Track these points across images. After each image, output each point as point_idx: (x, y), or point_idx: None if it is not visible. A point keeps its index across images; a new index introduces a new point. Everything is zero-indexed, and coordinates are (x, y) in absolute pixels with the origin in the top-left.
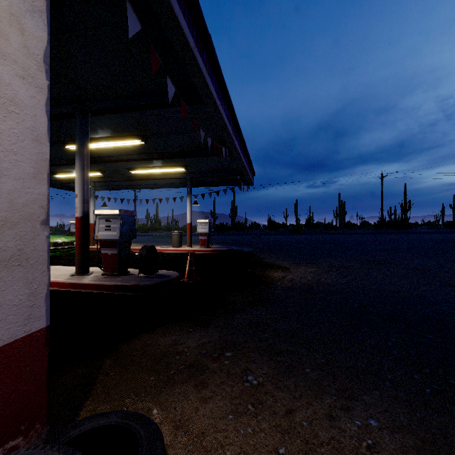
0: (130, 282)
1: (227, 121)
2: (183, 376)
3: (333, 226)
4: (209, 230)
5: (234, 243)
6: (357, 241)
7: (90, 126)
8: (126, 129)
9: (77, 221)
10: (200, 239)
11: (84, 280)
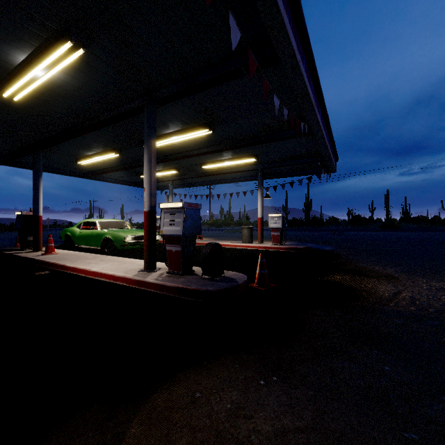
0: (191, 285)
1: (308, 85)
2: None
3: None
4: (282, 225)
5: (311, 240)
6: None
7: (161, 120)
8: (194, 118)
9: (145, 215)
10: (272, 235)
11: (148, 278)
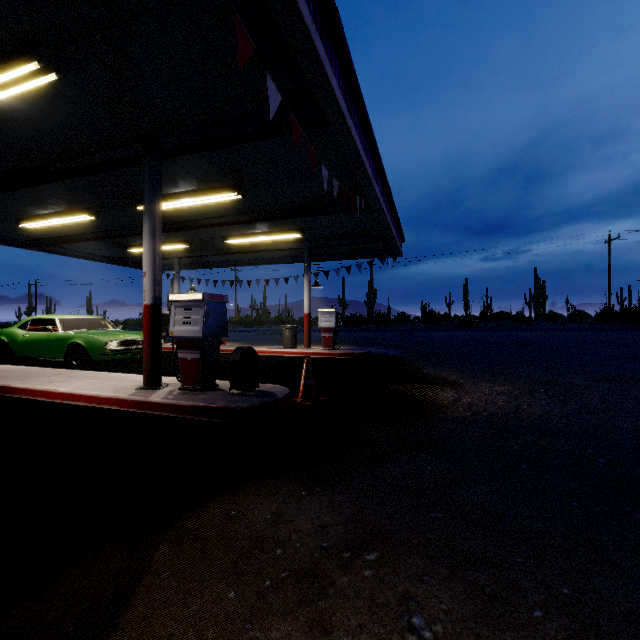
0: (216, 403)
1: (363, 154)
2: (287, 597)
3: (526, 318)
4: (336, 324)
5: (373, 343)
6: (571, 341)
7: (167, 175)
8: (216, 177)
9: (146, 311)
10: (323, 337)
11: (152, 397)
